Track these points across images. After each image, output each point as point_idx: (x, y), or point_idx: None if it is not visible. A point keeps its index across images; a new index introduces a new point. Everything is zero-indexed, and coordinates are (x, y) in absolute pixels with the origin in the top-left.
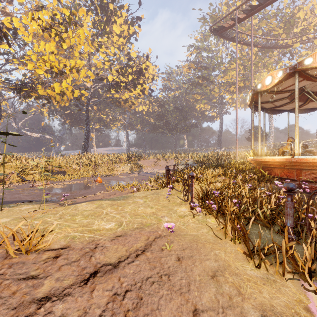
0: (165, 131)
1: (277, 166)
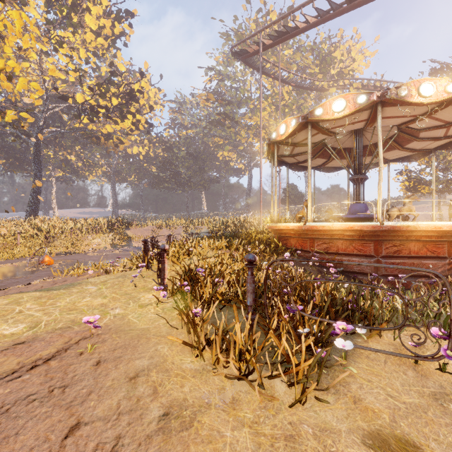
0: (174, 186)
1: (292, 235)
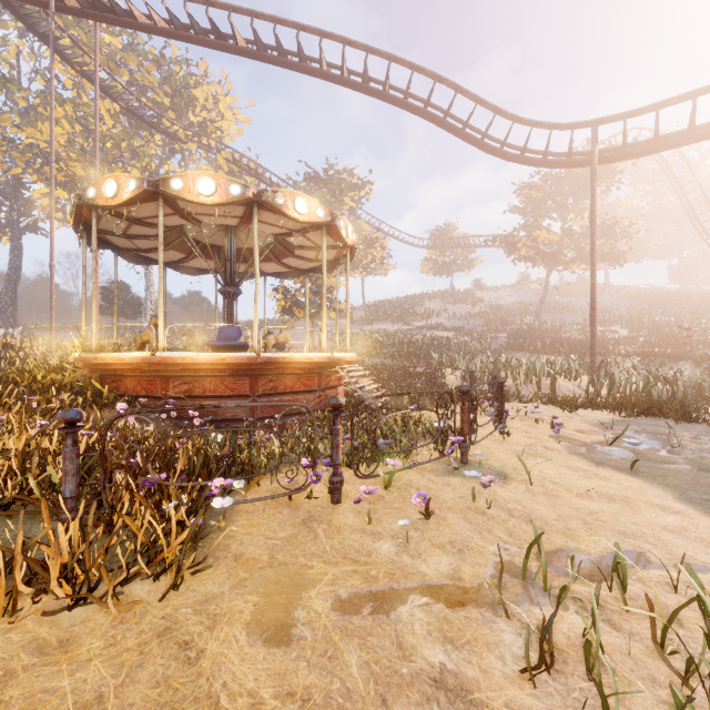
0: None
1: (129, 372)
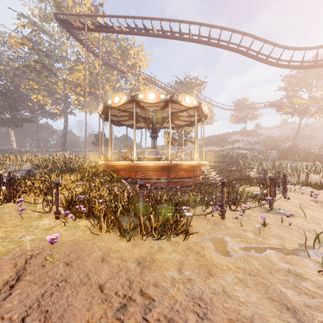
0: None
1: (122, 168)
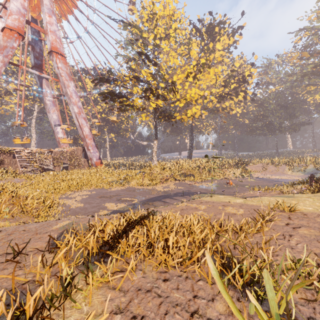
0: (264, 132)
1: None
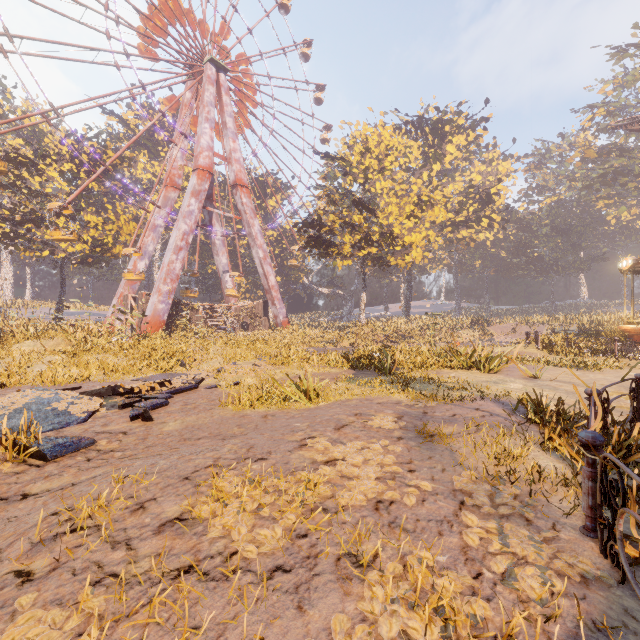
0: (532, 273)
1: (633, 333)
